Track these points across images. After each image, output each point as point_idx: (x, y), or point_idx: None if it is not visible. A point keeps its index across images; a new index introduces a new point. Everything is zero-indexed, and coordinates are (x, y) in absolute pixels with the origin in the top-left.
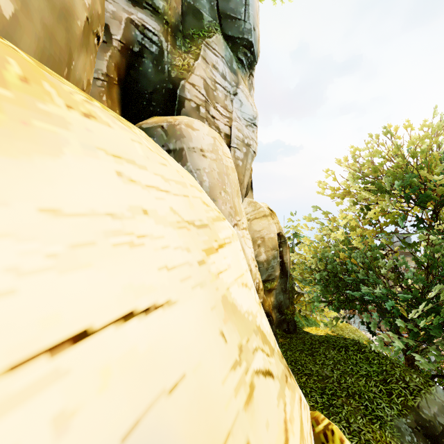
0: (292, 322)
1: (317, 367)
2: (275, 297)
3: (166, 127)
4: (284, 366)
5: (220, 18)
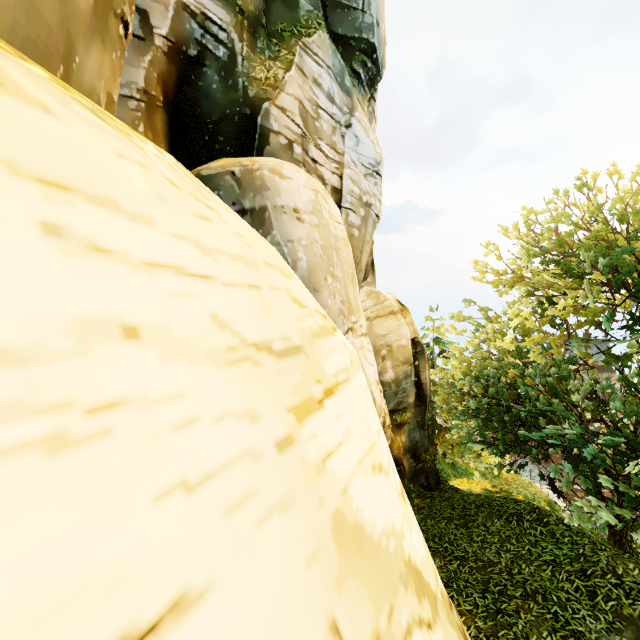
0: (433, 474)
1: (474, 546)
2: (408, 436)
3: (238, 174)
4: (457, 634)
5: (326, 7)
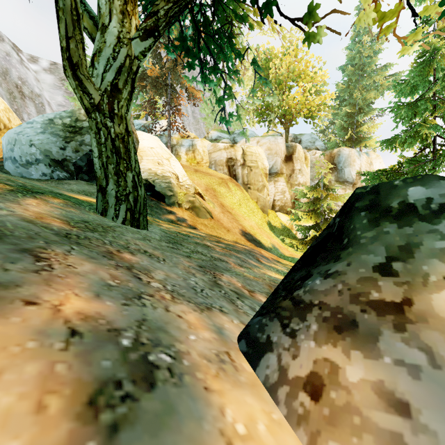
0: None
1: None
2: None
3: None
4: None
5: (338, 178)
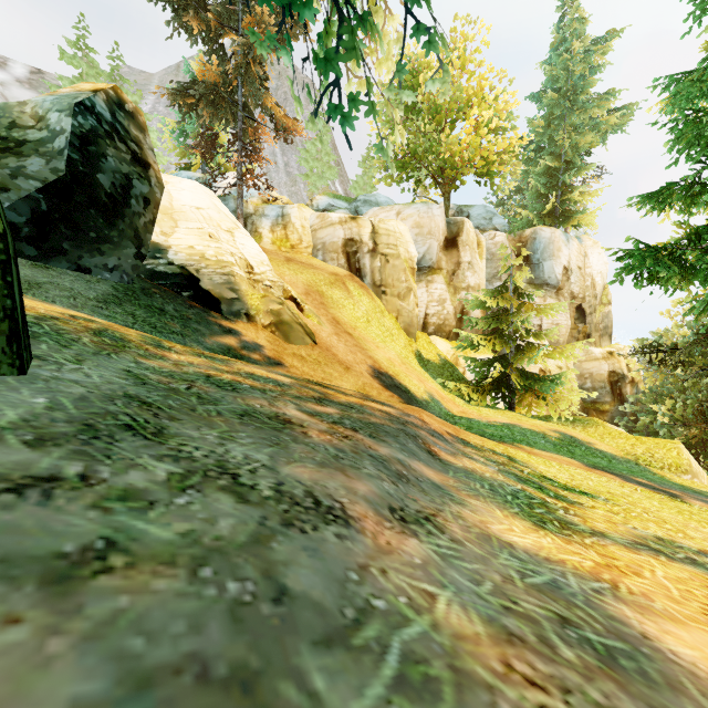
0: None
1: None
2: (611, 419)
3: None
4: None
5: (532, 279)
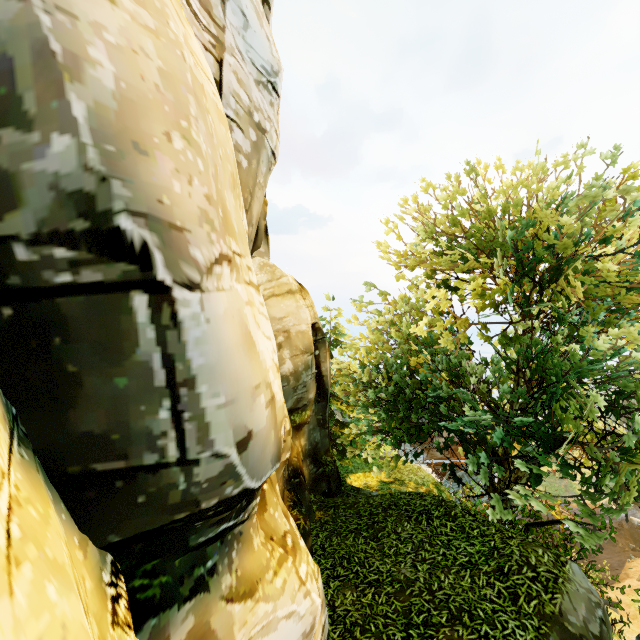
0: (335, 477)
1: (388, 563)
2: (308, 438)
3: None
4: None
5: None
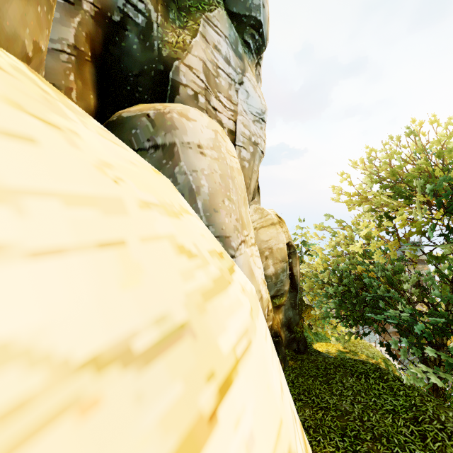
0: (302, 341)
1: (334, 399)
2: (284, 314)
3: (152, 116)
4: None
5: None
